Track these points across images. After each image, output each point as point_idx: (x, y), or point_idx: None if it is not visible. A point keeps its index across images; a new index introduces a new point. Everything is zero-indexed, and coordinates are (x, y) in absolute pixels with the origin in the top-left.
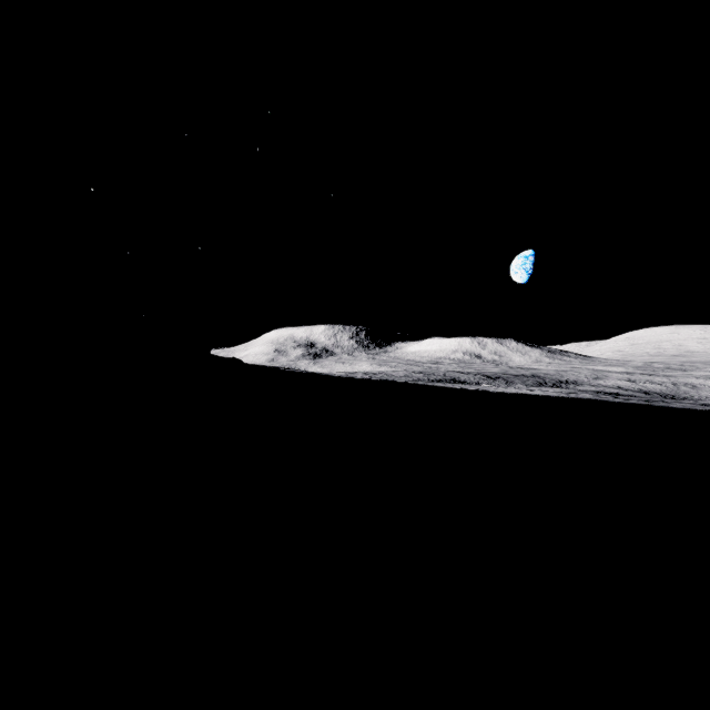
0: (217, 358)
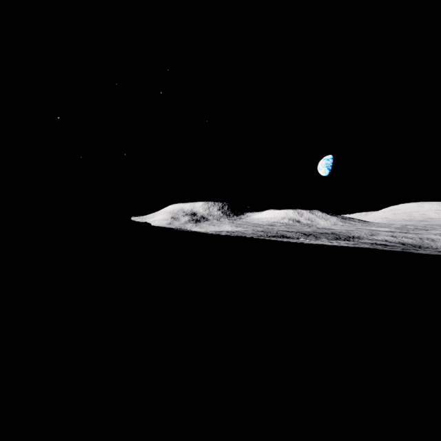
0: (135, 222)
